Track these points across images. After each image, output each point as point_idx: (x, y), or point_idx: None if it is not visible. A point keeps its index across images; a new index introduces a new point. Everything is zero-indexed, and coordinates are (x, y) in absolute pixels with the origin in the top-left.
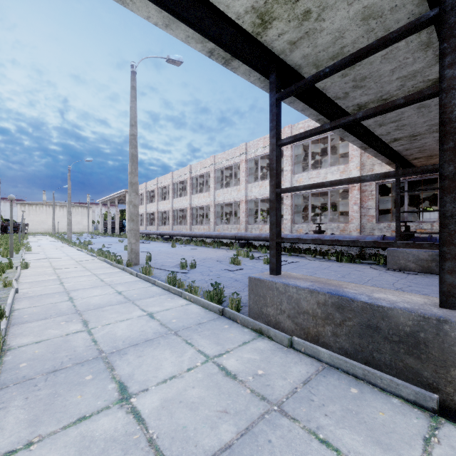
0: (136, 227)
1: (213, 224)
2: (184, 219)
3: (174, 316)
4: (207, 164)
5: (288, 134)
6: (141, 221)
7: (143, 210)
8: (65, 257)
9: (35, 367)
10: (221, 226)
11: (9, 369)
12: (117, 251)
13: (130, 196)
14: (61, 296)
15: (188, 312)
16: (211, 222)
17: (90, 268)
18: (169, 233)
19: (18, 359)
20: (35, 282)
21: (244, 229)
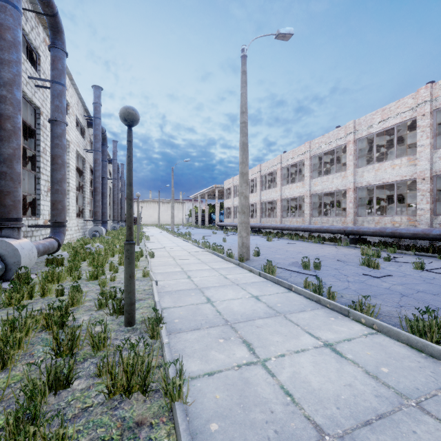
0: (247, 220)
1: (308, 216)
2: (273, 212)
3: (374, 358)
4: (301, 151)
5: (425, 97)
6: (228, 214)
7: (230, 204)
8: (177, 247)
9: (234, 440)
10: (319, 218)
11: (199, 432)
12: (217, 243)
13: (240, 187)
14: (197, 294)
15: (391, 352)
16: (306, 214)
17: (205, 261)
18: (258, 225)
19: (201, 408)
20: (166, 273)
21: (352, 222)
